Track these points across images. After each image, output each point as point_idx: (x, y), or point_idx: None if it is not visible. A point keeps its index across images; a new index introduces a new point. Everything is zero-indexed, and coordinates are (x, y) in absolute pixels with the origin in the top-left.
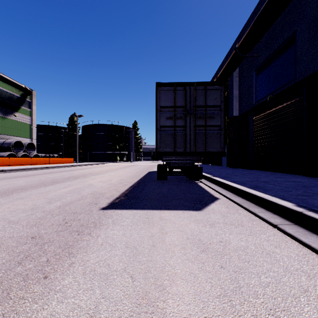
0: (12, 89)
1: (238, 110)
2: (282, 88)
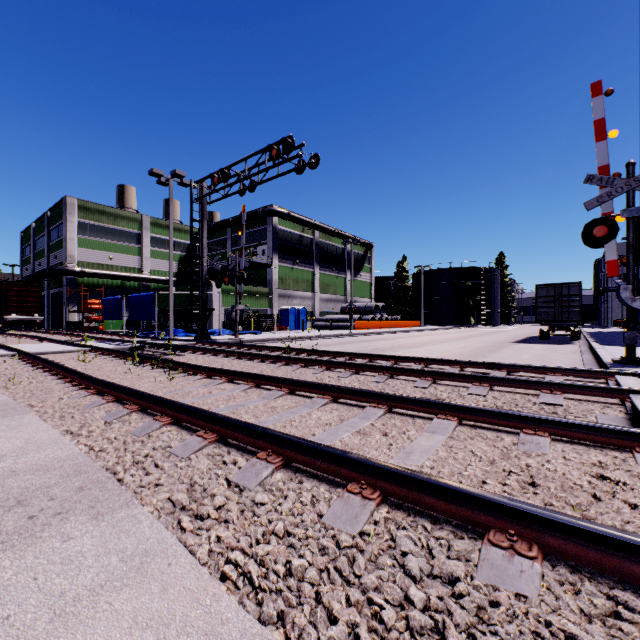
0: (358, 248)
1: None
2: None
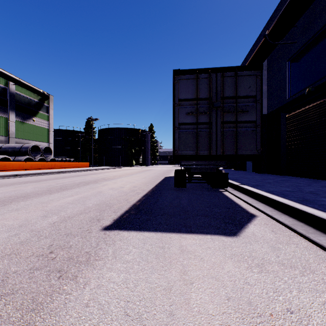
0: (30, 94)
1: (266, 108)
2: None
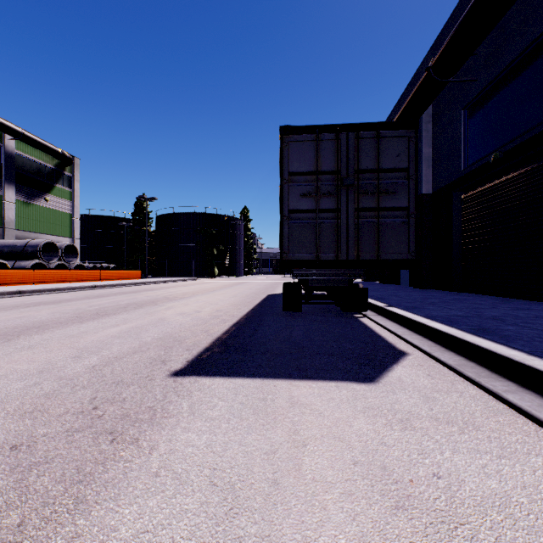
0: (41, 155)
1: (431, 183)
2: (521, 138)
